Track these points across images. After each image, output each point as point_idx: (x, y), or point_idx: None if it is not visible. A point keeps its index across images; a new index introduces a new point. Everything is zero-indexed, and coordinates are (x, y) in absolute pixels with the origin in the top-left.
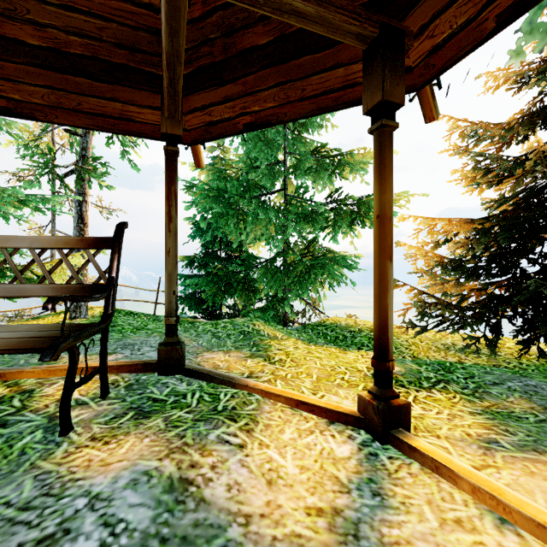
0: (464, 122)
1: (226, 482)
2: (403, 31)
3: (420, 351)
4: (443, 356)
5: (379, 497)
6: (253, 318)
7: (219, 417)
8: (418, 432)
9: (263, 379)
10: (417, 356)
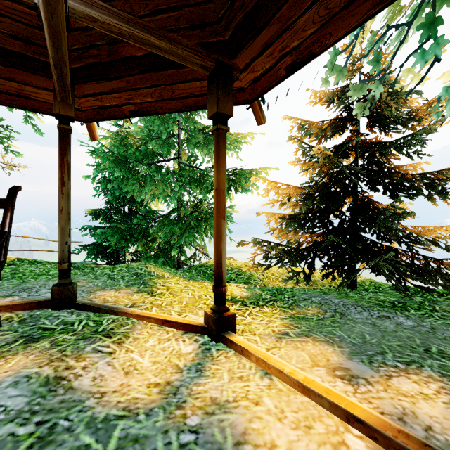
0: (296, 122)
1: (92, 376)
2: (232, 67)
3: (270, 282)
4: (284, 284)
5: (199, 372)
6: (147, 262)
7: (97, 336)
8: (243, 333)
9: (142, 307)
10: (267, 285)
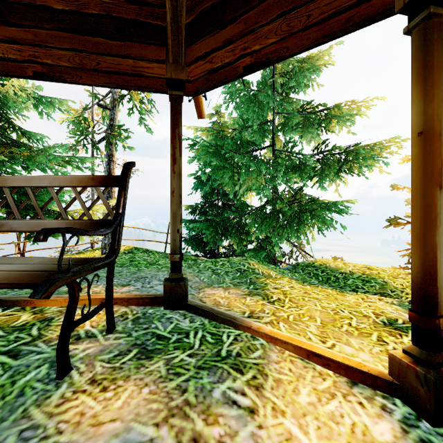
0: None
1: None
2: None
3: None
4: None
5: None
6: (247, 257)
7: (223, 366)
8: None
9: (265, 320)
10: None
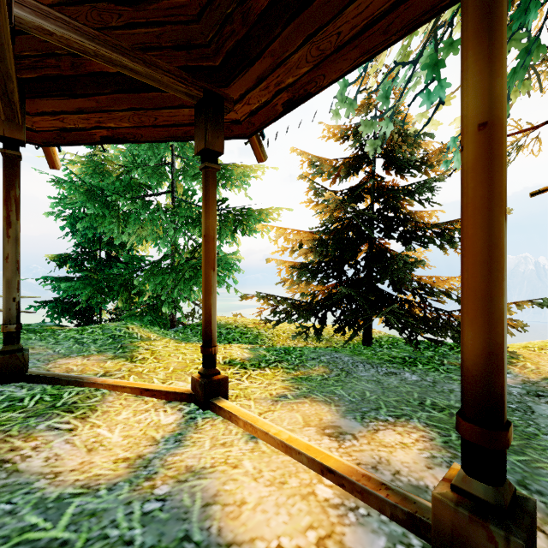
0: (307, 159)
1: (45, 456)
2: (223, 97)
3: (280, 341)
4: (295, 343)
5: (178, 442)
6: (128, 321)
7: (54, 411)
8: (237, 398)
9: (117, 376)
10: (275, 345)
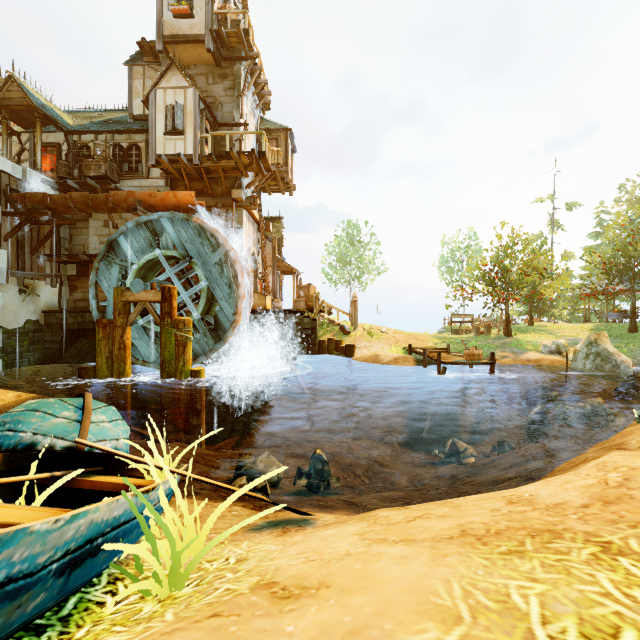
0: None
1: None
2: None
3: None
4: None
5: None
6: None
7: None
8: None
9: None
10: None
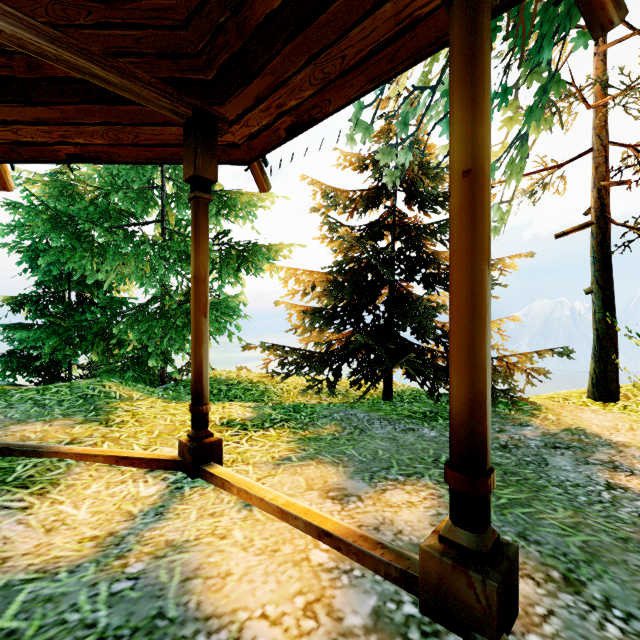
0: (321, 189)
1: None
2: (217, 117)
3: (290, 397)
4: (307, 400)
5: (159, 515)
6: (105, 378)
7: (4, 487)
8: (234, 463)
9: (87, 443)
10: (284, 402)
